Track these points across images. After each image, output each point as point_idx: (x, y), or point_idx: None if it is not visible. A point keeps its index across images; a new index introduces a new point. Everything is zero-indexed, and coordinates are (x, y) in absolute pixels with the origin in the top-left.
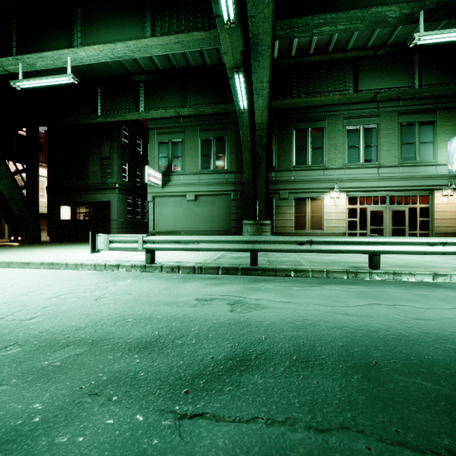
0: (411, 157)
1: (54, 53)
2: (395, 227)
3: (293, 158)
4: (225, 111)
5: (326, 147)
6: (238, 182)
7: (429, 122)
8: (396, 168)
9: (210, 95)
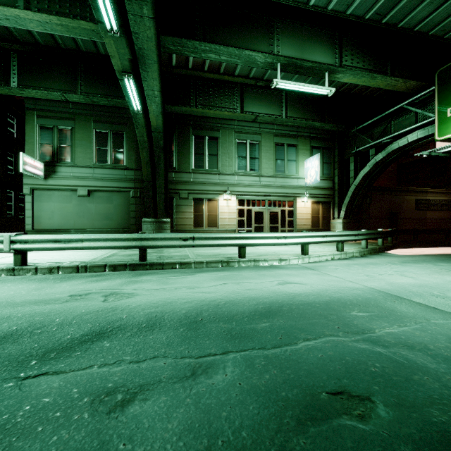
0: (282, 171)
1: None
2: (271, 225)
3: (192, 161)
4: (123, 106)
5: (221, 155)
6: (138, 180)
7: (294, 145)
8: (272, 178)
9: (105, 86)
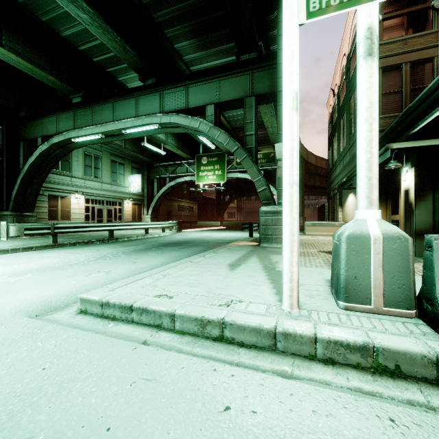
0: (116, 180)
1: None
2: (108, 219)
3: None
4: None
5: (73, 161)
6: None
7: (122, 163)
8: (110, 185)
9: None
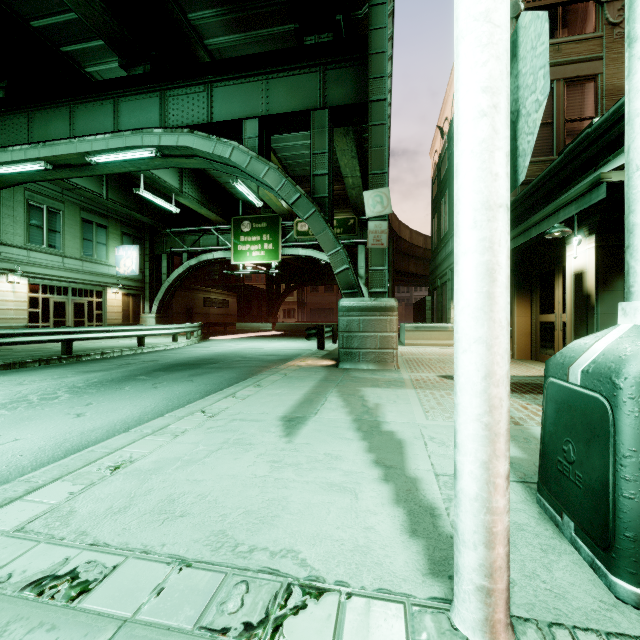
0: (91, 254)
1: None
2: (77, 319)
3: None
4: None
5: (3, 216)
6: None
7: (104, 226)
8: (79, 261)
9: None
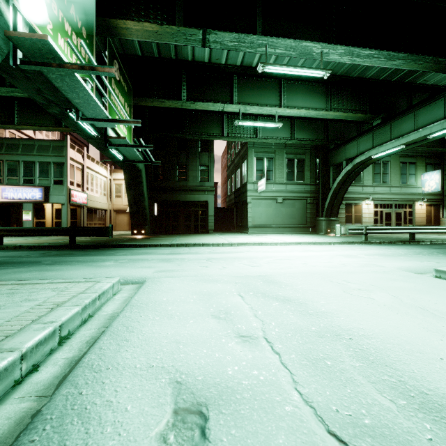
0: (405, 182)
1: (272, 108)
2: (397, 222)
3: None
4: (314, 144)
5: (363, 172)
6: (312, 191)
7: (413, 162)
8: (398, 188)
9: (307, 133)
